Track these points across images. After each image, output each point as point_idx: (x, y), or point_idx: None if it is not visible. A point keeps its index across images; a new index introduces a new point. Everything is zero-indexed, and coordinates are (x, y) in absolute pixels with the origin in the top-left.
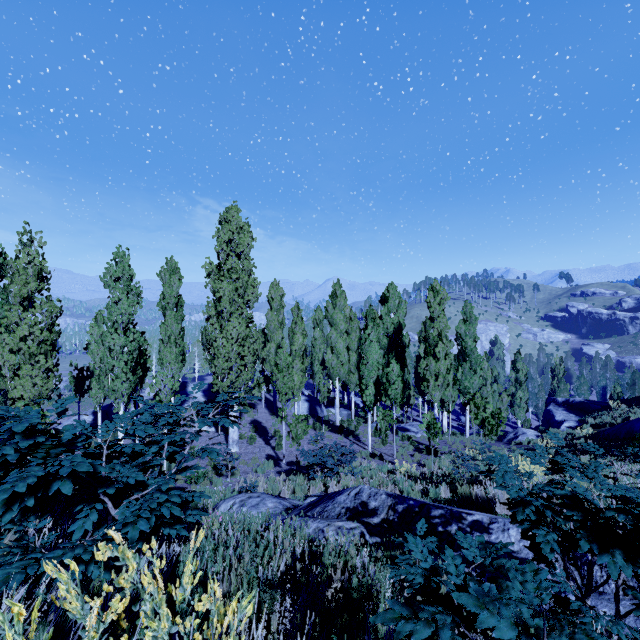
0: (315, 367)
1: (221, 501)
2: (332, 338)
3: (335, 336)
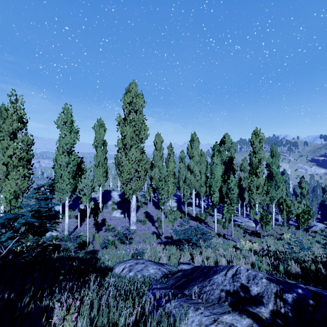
0: (180, 183)
1: (116, 264)
2: (191, 165)
3: (192, 164)
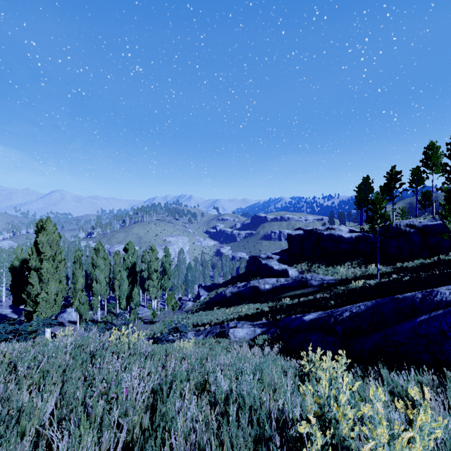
0: None
1: None
2: (97, 274)
3: (98, 273)
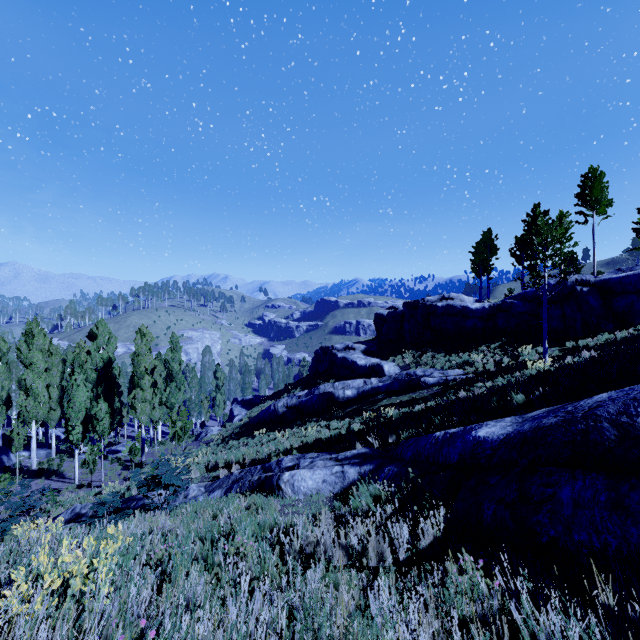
0: None
1: None
2: (27, 380)
3: (32, 377)
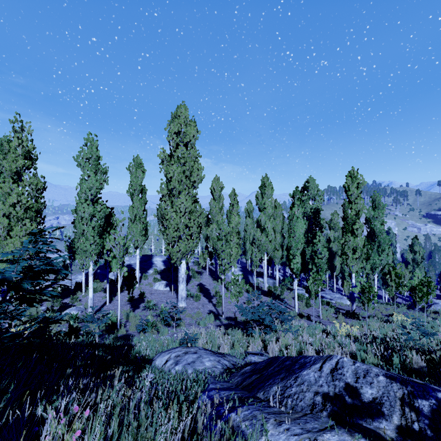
0: (247, 246)
1: (158, 354)
2: (261, 220)
3: (264, 219)
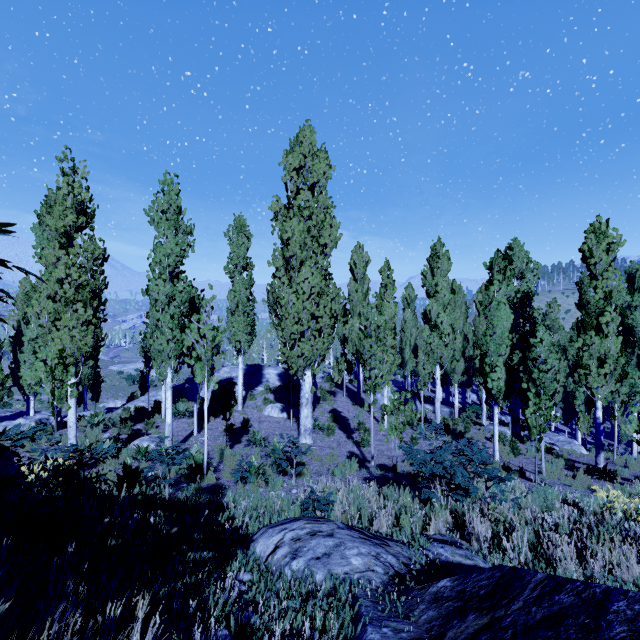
0: (406, 354)
1: (261, 528)
2: (431, 311)
3: (435, 309)
